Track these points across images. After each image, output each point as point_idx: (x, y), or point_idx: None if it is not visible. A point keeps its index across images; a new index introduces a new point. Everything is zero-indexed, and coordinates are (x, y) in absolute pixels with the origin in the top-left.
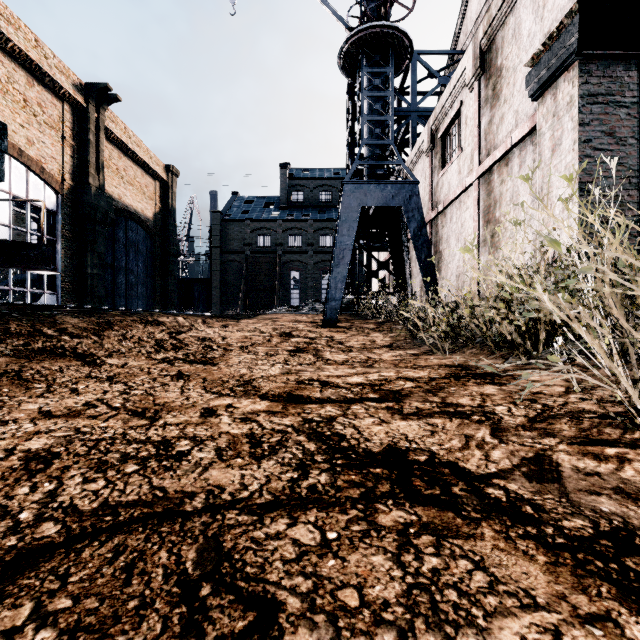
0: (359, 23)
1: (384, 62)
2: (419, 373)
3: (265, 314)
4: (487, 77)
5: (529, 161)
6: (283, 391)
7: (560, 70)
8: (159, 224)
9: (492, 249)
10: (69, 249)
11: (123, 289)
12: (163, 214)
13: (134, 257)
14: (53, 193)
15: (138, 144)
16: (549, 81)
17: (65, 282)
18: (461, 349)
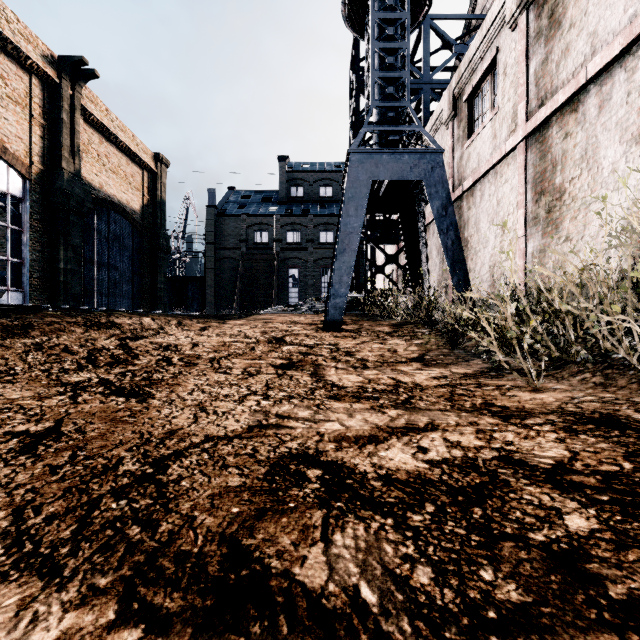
0: None
1: (399, 6)
2: (539, 443)
3: (259, 314)
4: (540, 3)
5: (619, 96)
6: (221, 527)
7: None
8: (147, 217)
9: (549, 228)
10: (38, 241)
11: (105, 287)
12: (152, 207)
13: (118, 252)
14: (19, 177)
15: (122, 129)
16: None
17: (33, 278)
18: (553, 371)
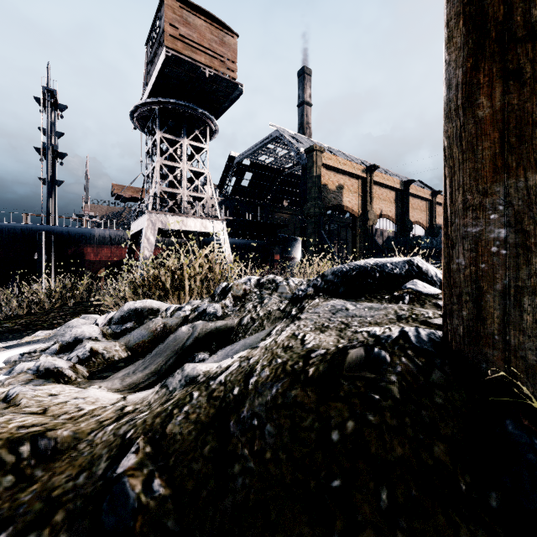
0: None
1: None
2: None
3: None
4: None
5: None
6: None
7: None
8: None
9: None
10: None
11: None
12: None
13: None
14: (424, 230)
15: None
16: None
17: None
18: None
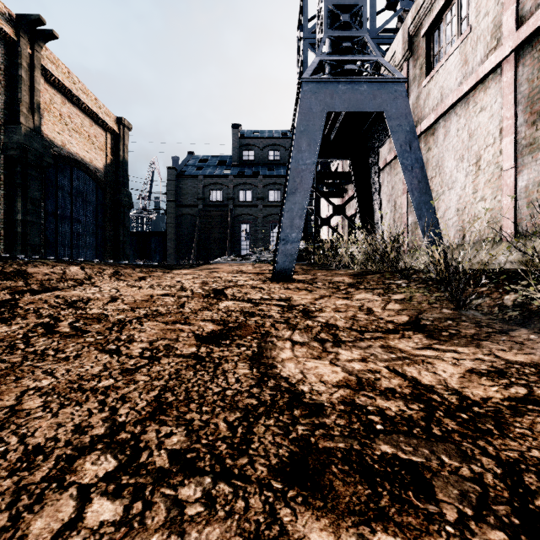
0: None
1: None
2: None
3: (210, 264)
4: None
5: None
6: None
7: None
8: (110, 175)
9: None
10: None
11: (68, 238)
12: (115, 166)
13: (81, 206)
14: None
15: (84, 92)
16: None
17: None
18: None
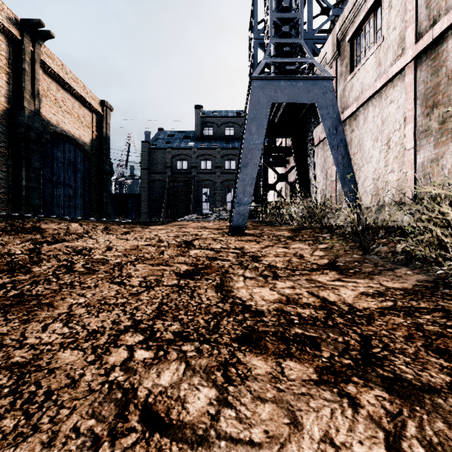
0: None
1: None
2: None
3: (178, 221)
4: None
5: None
6: None
7: None
8: (95, 148)
9: (443, 138)
10: (4, 164)
11: (61, 200)
12: (99, 140)
13: (72, 174)
14: None
15: (75, 80)
16: None
17: (0, 193)
18: None
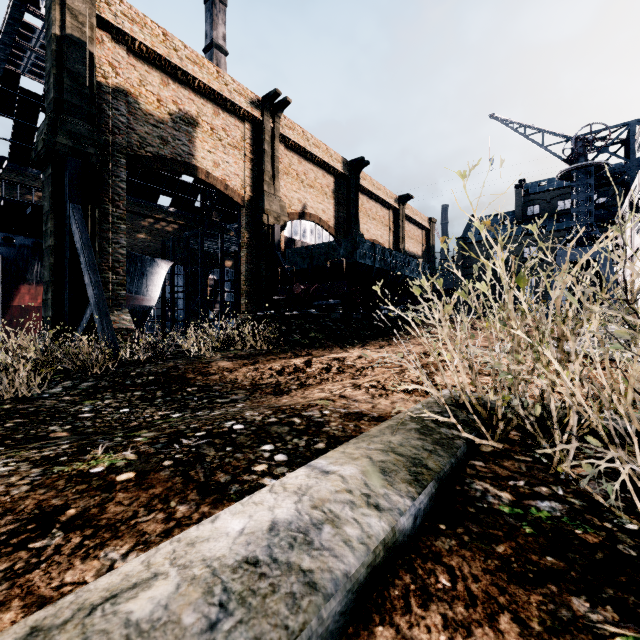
0: (569, 158)
1: (586, 177)
2: None
3: None
4: None
5: None
6: None
7: (639, 231)
8: (424, 258)
9: None
10: None
11: None
12: (426, 251)
13: None
14: None
15: (416, 214)
16: (638, 231)
17: None
18: None
